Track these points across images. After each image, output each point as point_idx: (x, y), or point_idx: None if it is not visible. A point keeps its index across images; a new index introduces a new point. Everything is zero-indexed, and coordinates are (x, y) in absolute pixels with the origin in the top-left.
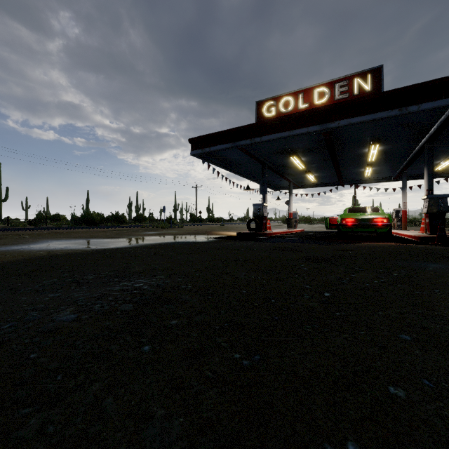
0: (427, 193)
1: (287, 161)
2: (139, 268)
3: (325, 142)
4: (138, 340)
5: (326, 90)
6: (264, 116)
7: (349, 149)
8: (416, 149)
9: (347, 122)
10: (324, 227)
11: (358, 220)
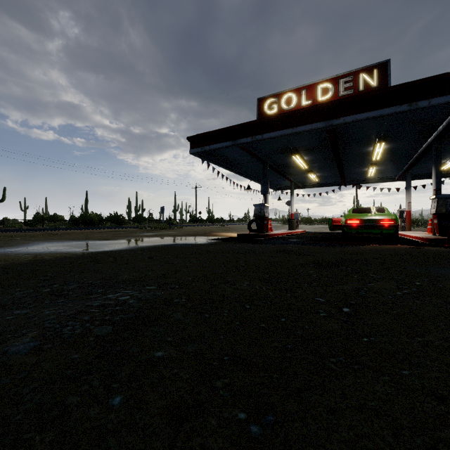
0: (435, 193)
1: (289, 160)
2: (129, 275)
3: (329, 139)
4: (108, 385)
5: (330, 86)
6: (266, 114)
7: (353, 148)
8: (422, 148)
9: (353, 118)
10: (325, 228)
11: (364, 221)
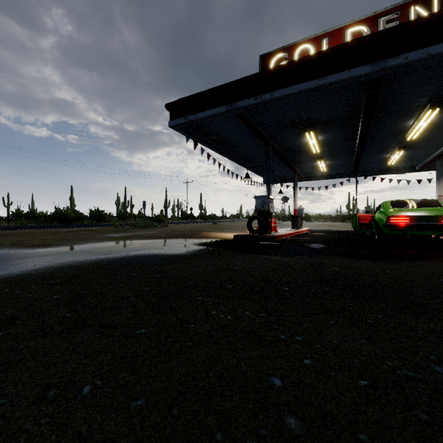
0: None
1: (299, 141)
2: None
3: (366, 102)
4: None
5: (365, 28)
6: None
7: (387, 121)
8: None
9: (423, 54)
10: (327, 225)
11: (416, 219)
